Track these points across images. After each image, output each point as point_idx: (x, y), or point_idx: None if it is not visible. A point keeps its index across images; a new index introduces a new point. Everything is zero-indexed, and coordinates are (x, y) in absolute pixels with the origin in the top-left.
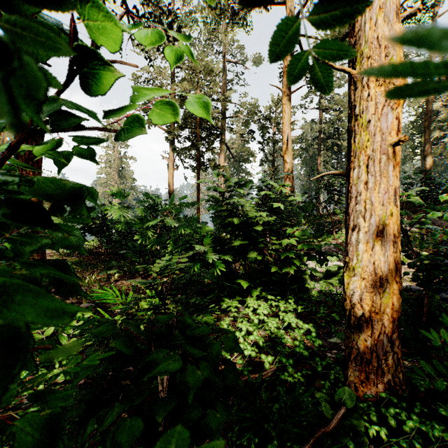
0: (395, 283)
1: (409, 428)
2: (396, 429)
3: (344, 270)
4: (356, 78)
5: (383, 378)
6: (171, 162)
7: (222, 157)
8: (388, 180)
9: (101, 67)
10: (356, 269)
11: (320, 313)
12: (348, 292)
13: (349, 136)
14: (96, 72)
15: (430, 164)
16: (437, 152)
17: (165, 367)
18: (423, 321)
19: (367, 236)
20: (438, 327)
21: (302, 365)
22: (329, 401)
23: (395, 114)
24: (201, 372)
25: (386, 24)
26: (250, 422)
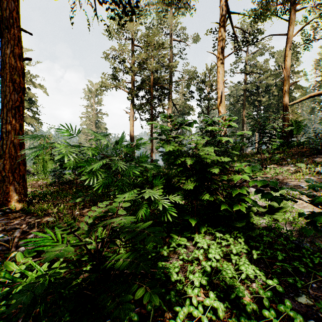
0: None
1: None
2: None
3: None
4: None
5: None
6: (132, 115)
7: (169, 111)
8: None
9: None
10: None
11: (279, 260)
12: None
13: None
14: None
15: None
16: None
17: None
18: None
19: None
20: None
21: None
22: None
23: None
24: None
25: None
26: None
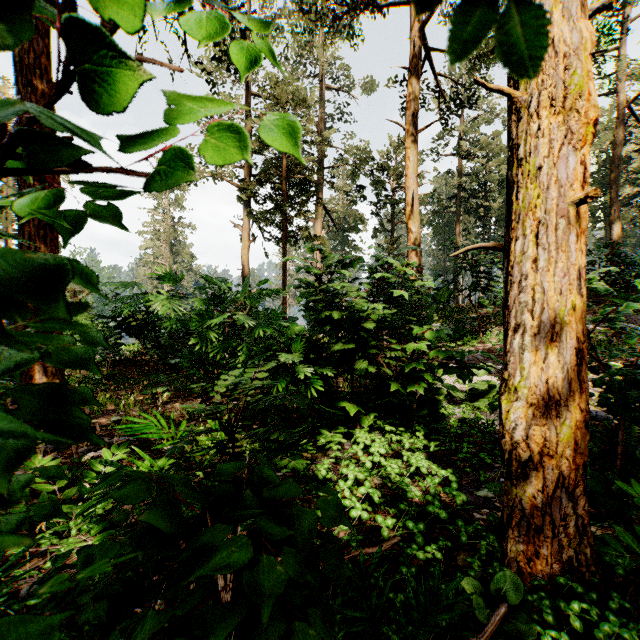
0: (579, 412)
1: (603, 633)
2: (582, 633)
3: (502, 391)
4: (520, 104)
5: (561, 554)
6: (246, 232)
7: (318, 225)
8: (568, 256)
9: (114, 65)
10: (520, 389)
11: (463, 452)
12: (507, 424)
13: (509, 190)
14: (106, 74)
15: (618, 235)
16: (628, 216)
17: (225, 558)
18: (618, 466)
19: (536, 340)
20: (638, 475)
21: (438, 531)
22: (480, 590)
23: (580, 157)
24: (283, 567)
25: (566, 21)
26: (361, 625)
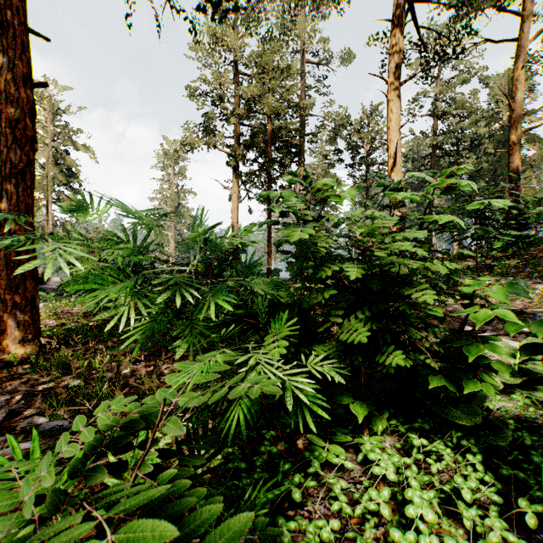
0: None
1: None
2: None
3: None
4: None
5: None
6: (235, 193)
7: (300, 186)
8: None
9: None
10: None
11: None
12: None
13: None
14: None
15: None
16: None
17: None
18: None
19: None
20: None
21: None
22: None
23: None
24: None
25: None
26: None
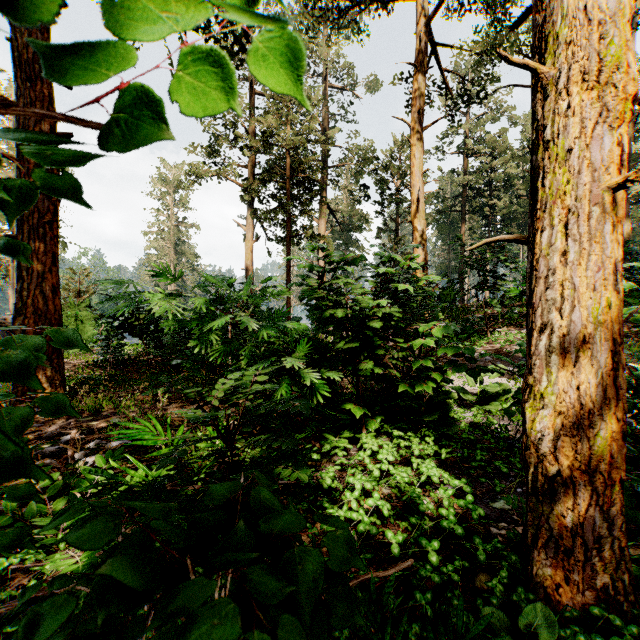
0: (614, 422)
1: None
2: None
3: (526, 398)
4: (546, 80)
5: (594, 580)
6: (250, 232)
7: (322, 224)
8: (602, 248)
9: None
10: (547, 396)
11: (477, 460)
12: (532, 434)
13: (533, 176)
14: None
15: (627, 233)
16: (638, 215)
17: (203, 635)
18: None
19: (565, 342)
20: None
21: (452, 547)
22: (505, 622)
23: (616, 137)
24: None
25: None
26: None
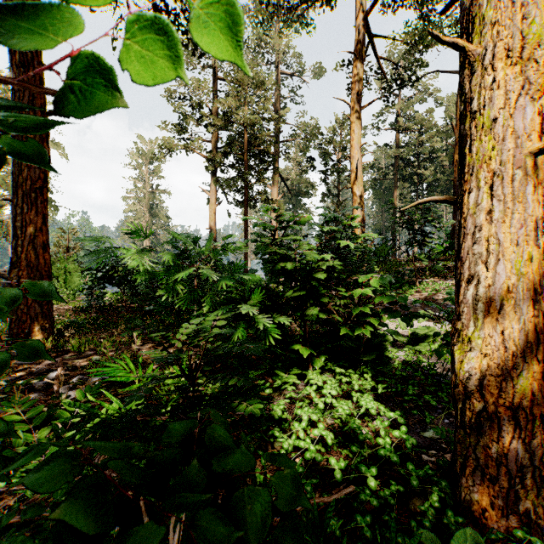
0: (535, 363)
1: None
2: None
3: (454, 341)
4: (473, 57)
5: (516, 505)
6: (213, 197)
7: (275, 190)
8: (524, 207)
9: None
10: (474, 340)
11: (409, 394)
12: (461, 374)
13: (461, 143)
14: None
15: None
16: None
17: None
18: None
19: (490, 291)
20: None
21: (388, 473)
22: (437, 543)
23: (536, 107)
24: None
25: None
26: None
